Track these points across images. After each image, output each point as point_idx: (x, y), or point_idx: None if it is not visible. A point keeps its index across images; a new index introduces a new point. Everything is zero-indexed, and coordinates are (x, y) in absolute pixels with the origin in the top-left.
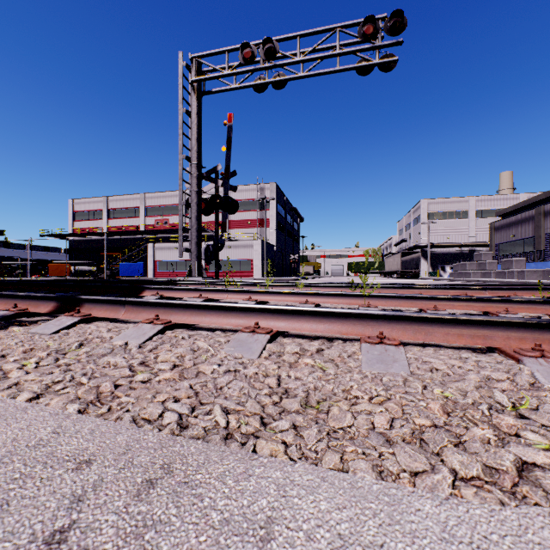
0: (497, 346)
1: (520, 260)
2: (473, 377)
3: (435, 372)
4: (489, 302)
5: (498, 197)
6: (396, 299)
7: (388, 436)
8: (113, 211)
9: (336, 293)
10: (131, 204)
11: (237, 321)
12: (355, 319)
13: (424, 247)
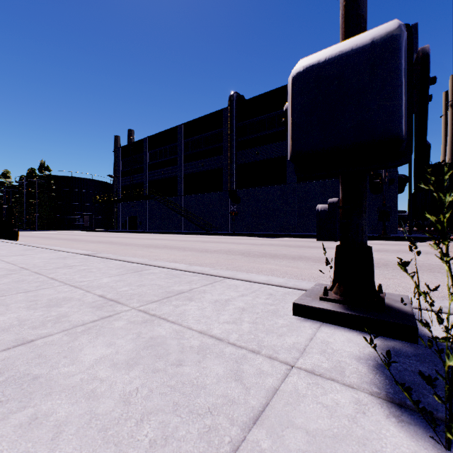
0: None
1: None
2: None
3: None
4: None
5: None
6: None
7: None
8: None
9: None
10: None
11: None
12: None
13: None
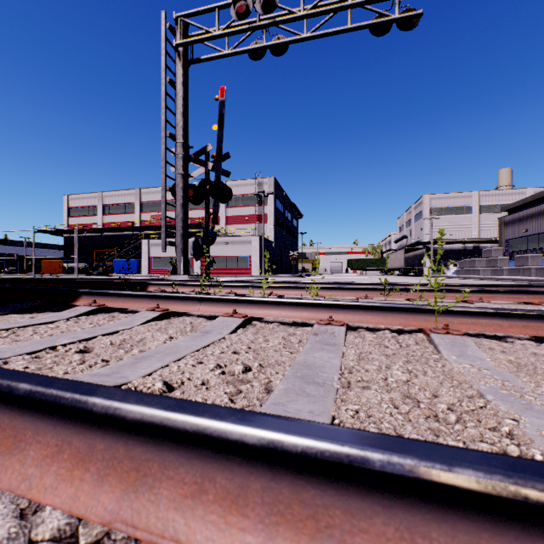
0: None
1: (536, 257)
2: None
3: None
4: None
5: (503, 192)
6: (494, 318)
7: None
8: (108, 207)
9: (381, 306)
10: (126, 200)
11: (120, 484)
12: None
13: (426, 244)
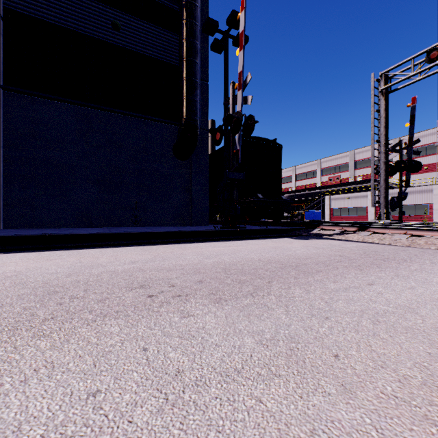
0: None
1: None
2: None
3: None
4: None
5: None
6: None
7: None
8: (298, 176)
9: None
10: (310, 169)
11: None
12: None
13: None
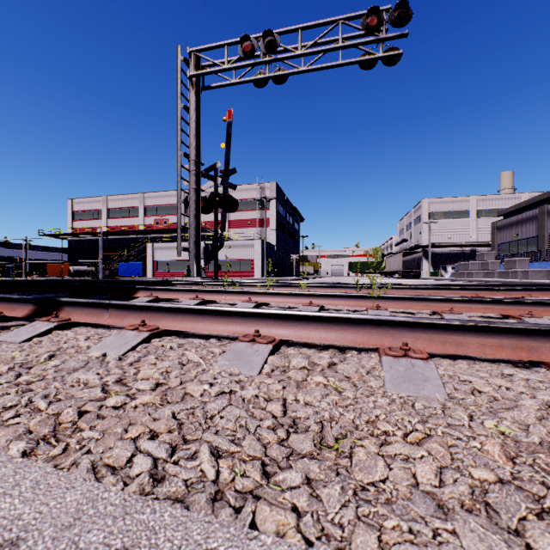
0: (546, 361)
1: (523, 260)
2: (530, 404)
3: (478, 395)
4: (510, 304)
5: (500, 196)
6: (408, 301)
7: (440, 498)
8: (112, 211)
9: (342, 294)
10: (130, 204)
11: (234, 328)
12: (371, 326)
13: (425, 247)
